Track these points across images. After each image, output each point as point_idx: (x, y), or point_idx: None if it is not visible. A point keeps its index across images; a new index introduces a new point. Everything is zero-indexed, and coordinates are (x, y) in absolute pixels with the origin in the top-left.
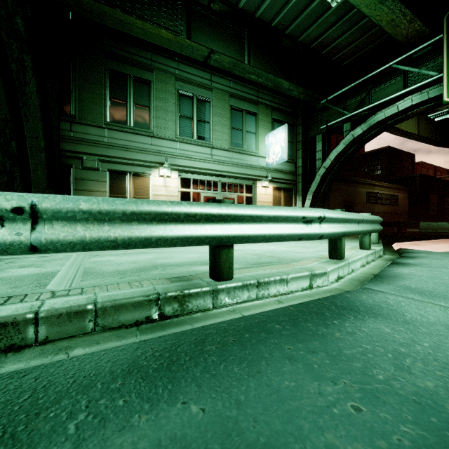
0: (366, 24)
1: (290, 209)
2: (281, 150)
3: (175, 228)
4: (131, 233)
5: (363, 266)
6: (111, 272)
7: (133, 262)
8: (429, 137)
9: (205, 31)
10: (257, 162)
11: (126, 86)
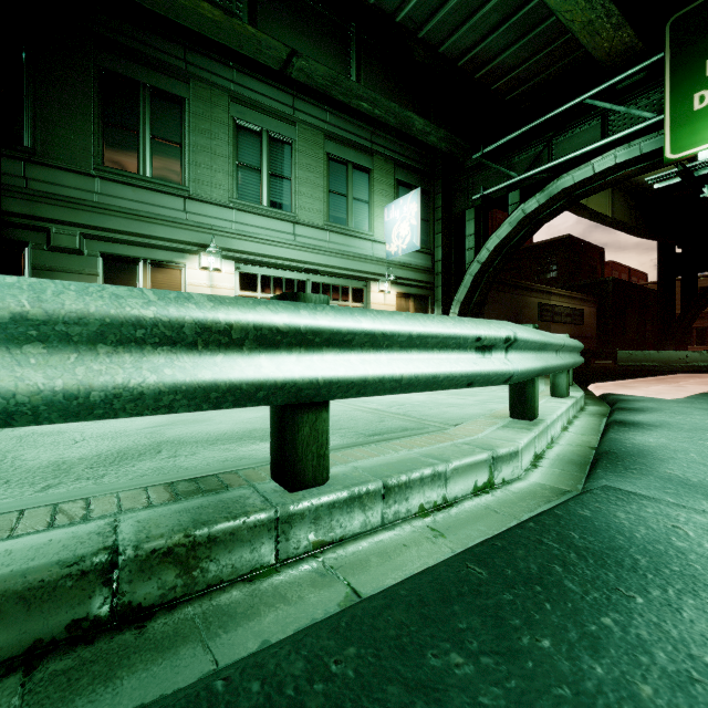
0: (545, 32)
1: (450, 321)
2: (411, 231)
3: (170, 363)
4: (15, 379)
5: (565, 428)
6: (38, 467)
7: (114, 434)
8: (627, 222)
9: (283, 17)
10: (371, 250)
11: (137, 103)
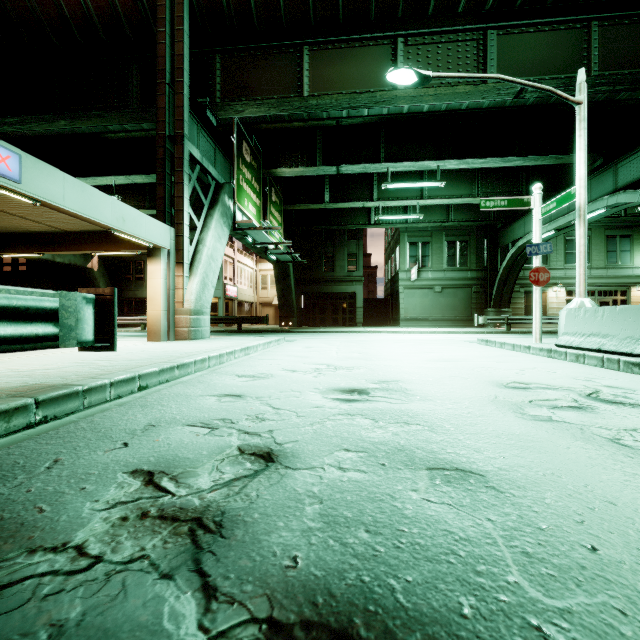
0: None
1: None
2: None
3: None
4: None
5: None
6: None
7: None
8: None
9: None
10: (631, 272)
11: None
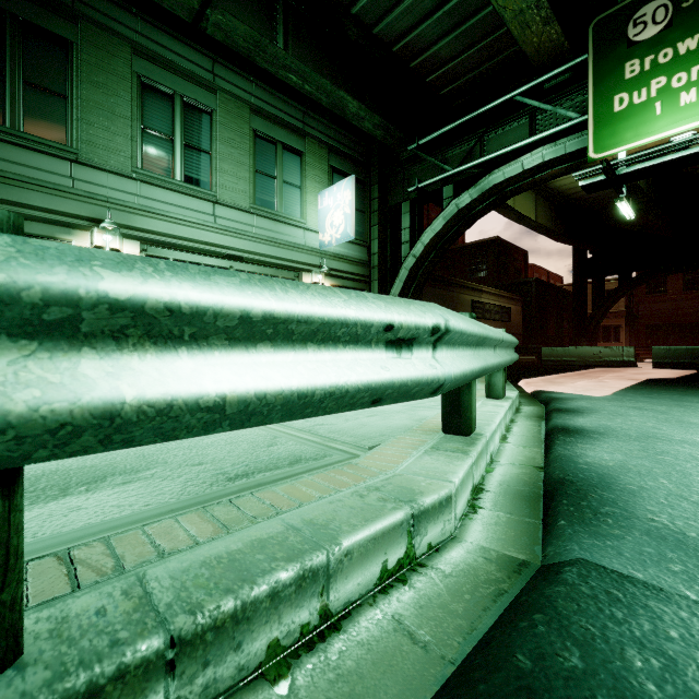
0: (477, 26)
1: (340, 295)
2: (345, 220)
3: None
4: None
5: (504, 438)
6: None
7: None
8: (548, 226)
9: None
10: (303, 239)
11: (2, 37)
